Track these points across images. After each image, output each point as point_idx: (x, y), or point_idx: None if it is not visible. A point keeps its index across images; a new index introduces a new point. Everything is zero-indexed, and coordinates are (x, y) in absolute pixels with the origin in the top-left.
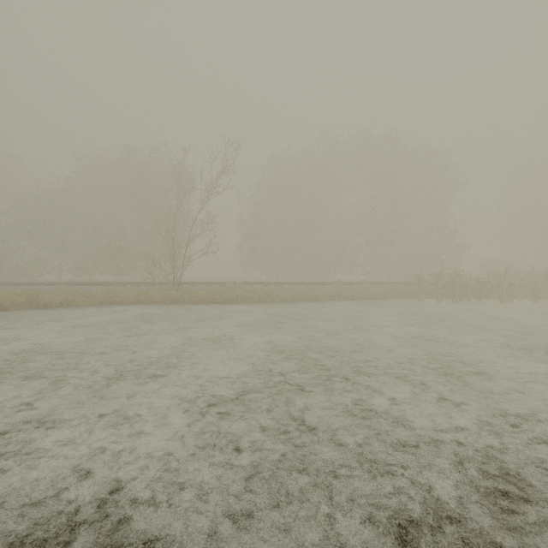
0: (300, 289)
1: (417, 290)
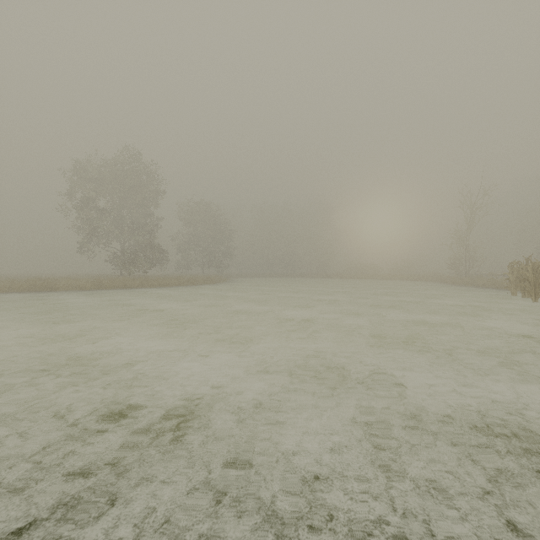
0: None
1: None
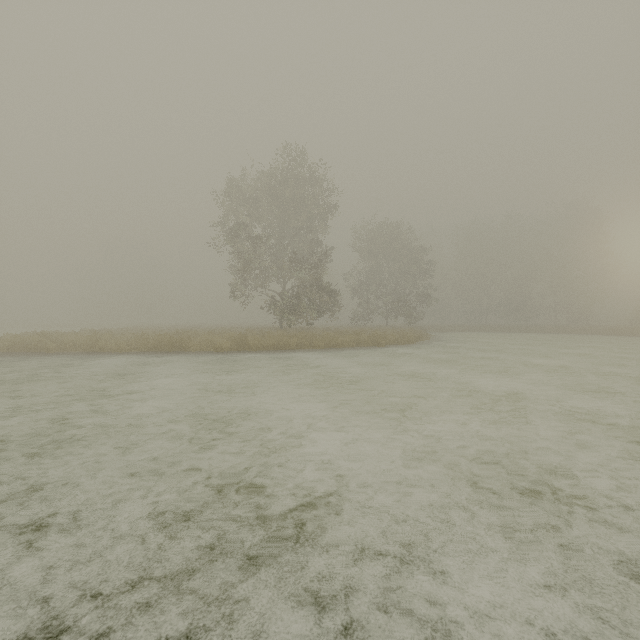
0: None
1: None
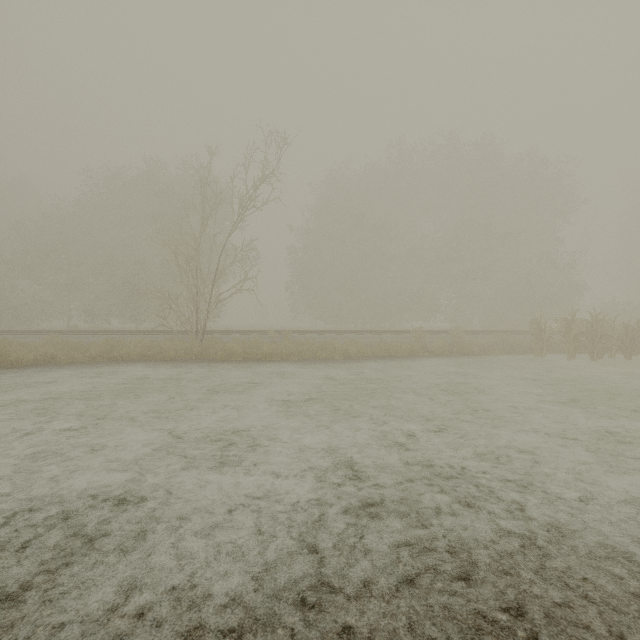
0: (368, 340)
1: (535, 342)
